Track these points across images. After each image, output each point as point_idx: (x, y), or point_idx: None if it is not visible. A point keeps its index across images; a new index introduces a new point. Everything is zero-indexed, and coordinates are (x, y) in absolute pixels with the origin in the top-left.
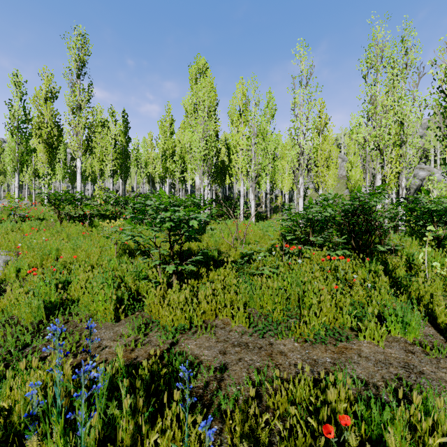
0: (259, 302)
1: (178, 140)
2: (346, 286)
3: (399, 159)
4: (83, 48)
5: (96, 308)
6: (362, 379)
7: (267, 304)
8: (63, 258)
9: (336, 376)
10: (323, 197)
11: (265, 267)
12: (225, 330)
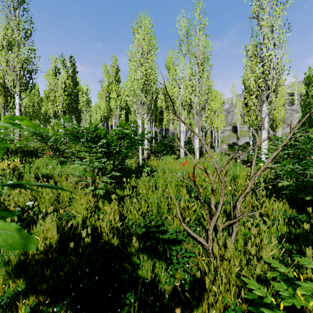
0: None
1: (124, 89)
2: None
3: None
4: None
5: None
6: None
7: None
8: None
9: None
10: None
11: None
12: None
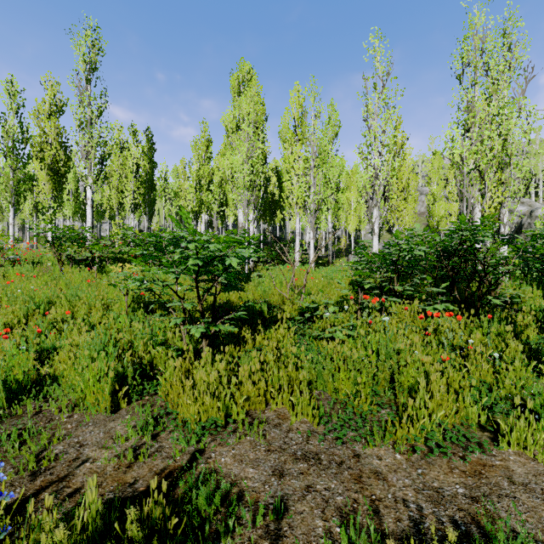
0: (331, 381)
1: (217, 167)
2: (456, 356)
3: (500, 187)
4: (95, 46)
5: (84, 390)
6: (533, 536)
7: (344, 384)
8: (53, 314)
9: (492, 535)
10: (409, 232)
11: (336, 327)
12: (280, 428)
